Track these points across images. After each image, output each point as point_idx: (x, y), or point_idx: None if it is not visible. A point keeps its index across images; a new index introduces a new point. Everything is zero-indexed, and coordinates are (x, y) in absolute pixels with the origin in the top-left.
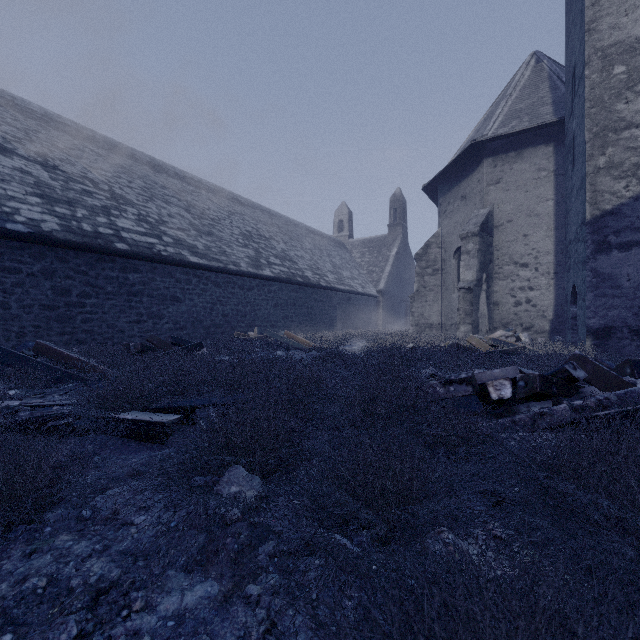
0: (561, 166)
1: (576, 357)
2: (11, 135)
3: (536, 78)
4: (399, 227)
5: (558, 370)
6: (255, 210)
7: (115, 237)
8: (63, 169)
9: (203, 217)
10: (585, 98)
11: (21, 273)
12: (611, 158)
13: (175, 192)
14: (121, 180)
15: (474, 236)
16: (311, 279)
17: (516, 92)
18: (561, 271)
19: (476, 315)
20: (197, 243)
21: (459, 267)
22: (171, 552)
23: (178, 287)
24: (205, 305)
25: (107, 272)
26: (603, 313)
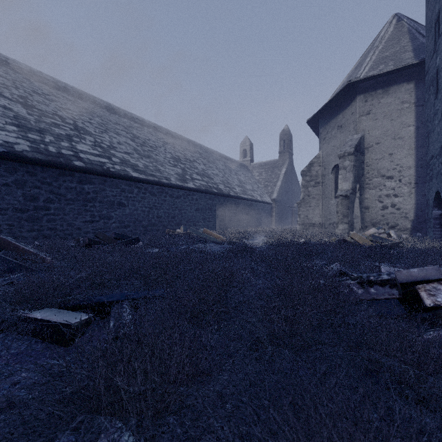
0: (421, 99)
1: None
2: (1, 83)
3: (398, 32)
4: (287, 153)
5: None
6: (183, 141)
7: (74, 157)
8: (39, 108)
9: (144, 145)
10: None
11: None
12: None
13: (124, 127)
14: (84, 117)
15: (350, 155)
16: (223, 190)
17: (382, 44)
18: (421, 181)
19: (351, 216)
20: (138, 163)
21: (336, 180)
22: None
23: (123, 195)
24: (144, 209)
25: (67, 183)
26: None
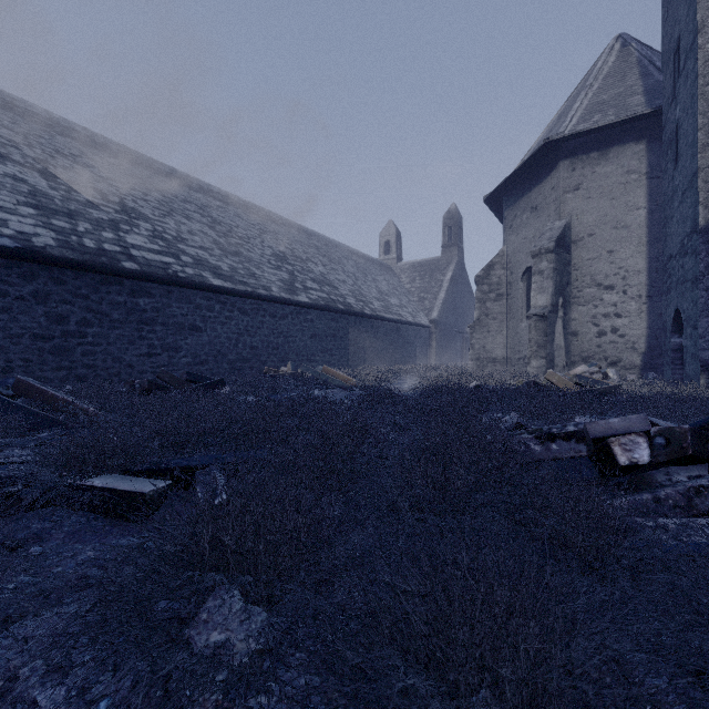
0: (656, 167)
1: None
2: (6, 139)
3: (622, 64)
4: (454, 248)
5: None
6: (290, 229)
7: (123, 255)
8: (66, 178)
9: (230, 235)
10: (697, 73)
11: (8, 296)
12: None
13: (198, 207)
14: (135, 192)
15: (548, 253)
16: (354, 306)
17: (598, 82)
18: (656, 294)
19: (551, 347)
20: (221, 264)
21: (528, 291)
22: None
23: (198, 314)
24: (230, 336)
25: (113, 296)
26: None
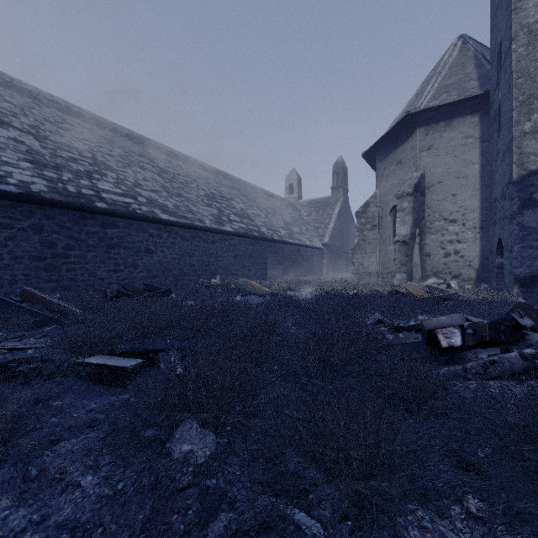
0: (486, 133)
1: (521, 305)
2: (8, 110)
3: (463, 57)
4: (341, 190)
5: (505, 318)
6: (218, 175)
7: (96, 197)
8: (52, 139)
9: (173, 181)
10: (512, 70)
11: (13, 228)
12: (536, 123)
13: (149, 160)
14: (103, 149)
15: (408, 196)
16: (266, 234)
17: (445, 70)
18: (486, 226)
19: (410, 265)
20: (168, 203)
21: (394, 223)
22: (112, 528)
23: (151, 241)
24: (174, 256)
25: (89, 227)
26: (529, 263)
